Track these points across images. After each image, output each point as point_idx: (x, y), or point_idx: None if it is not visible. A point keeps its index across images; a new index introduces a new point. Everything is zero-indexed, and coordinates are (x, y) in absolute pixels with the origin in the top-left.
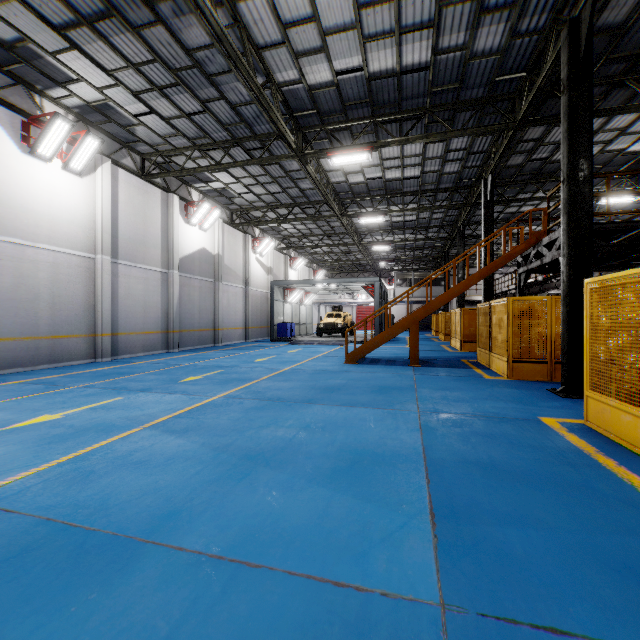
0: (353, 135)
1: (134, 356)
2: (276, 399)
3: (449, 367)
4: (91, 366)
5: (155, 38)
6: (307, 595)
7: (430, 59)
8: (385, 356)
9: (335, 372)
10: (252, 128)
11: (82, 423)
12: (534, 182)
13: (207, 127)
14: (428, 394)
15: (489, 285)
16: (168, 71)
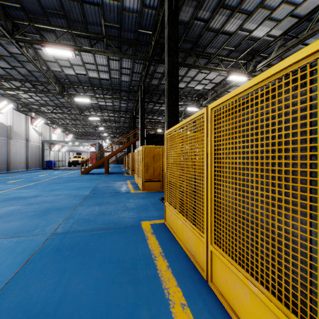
0: (84, 90)
1: None
2: (55, 183)
3: (117, 174)
4: None
5: None
6: (68, 195)
7: (109, 78)
8: (98, 172)
9: (76, 177)
10: (37, 78)
11: None
12: (151, 113)
13: (13, 73)
14: (104, 179)
15: (134, 147)
16: None
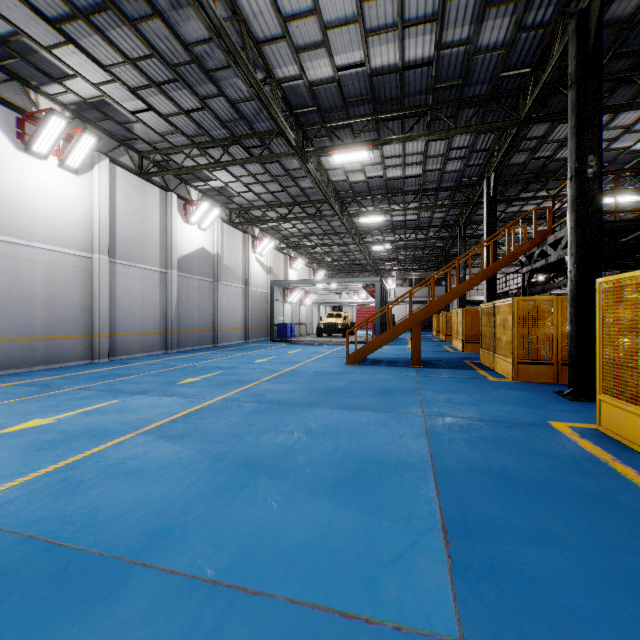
0: (354, 133)
1: (132, 357)
2: (276, 402)
3: (452, 368)
4: (88, 367)
5: (152, 32)
6: (311, 628)
7: (433, 54)
8: (386, 357)
9: (336, 373)
10: (252, 125)
11: (74, 428)
12: (537, 181)
13: (206, 124)
14: (432, 397)
15: (492, 285)
16: (166, 66)
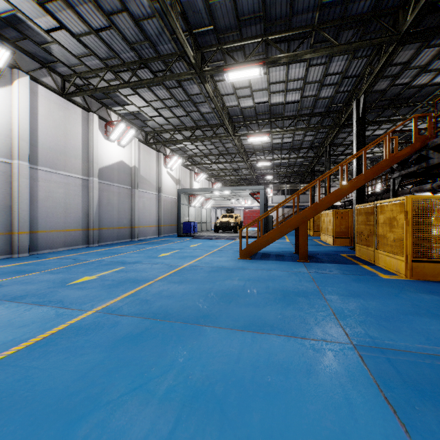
0: (246, 56)
1: (54, 251)
2: (162, 316)
3: (336, 263)
4: (2, 262)
5: None
6: None
7: None
8: (273, 250)
9: (231, 269)
10: (156, 48)
11: None
12: (391, 107)
13: (115, 46)
14: (342, 305)
15: (361, 190)
16: None
